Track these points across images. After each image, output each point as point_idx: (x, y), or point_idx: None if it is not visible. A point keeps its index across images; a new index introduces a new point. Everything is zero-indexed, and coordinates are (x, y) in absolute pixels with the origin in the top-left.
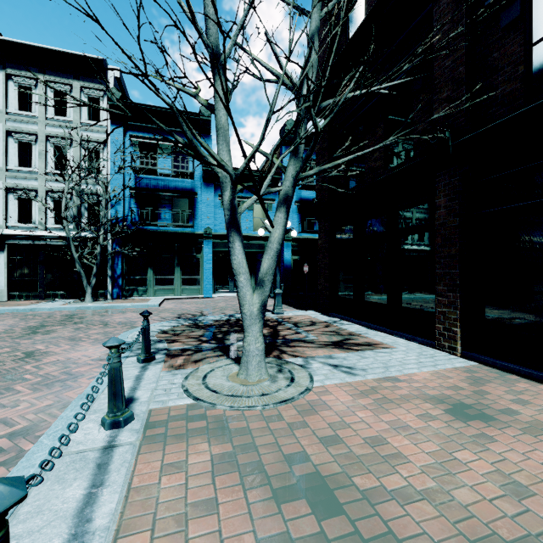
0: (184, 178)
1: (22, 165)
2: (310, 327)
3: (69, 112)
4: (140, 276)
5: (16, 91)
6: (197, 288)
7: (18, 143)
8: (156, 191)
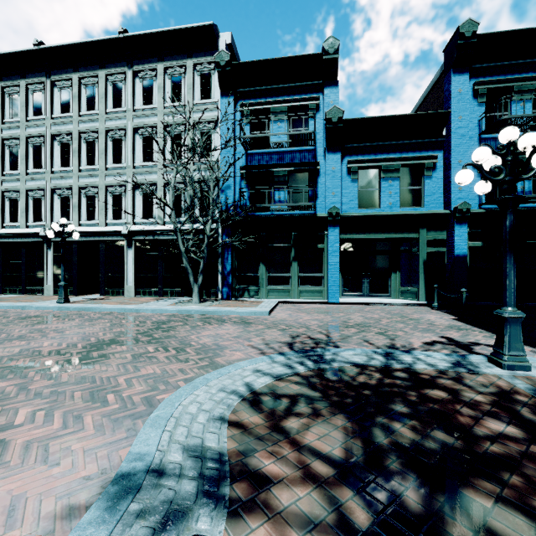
0: (302, 146)
1: (146, 160)
2: None
3: (184, 96)
4: (251, 272)
5: (141, 87)
6: (318, 290)
7: (142, 139)
8: (269, 167)
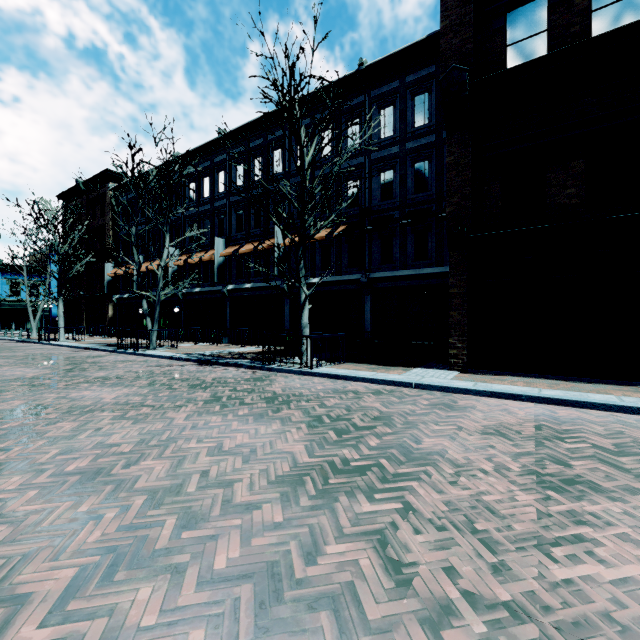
0: None
1: None
2: None
3: None
4: None
5: None
6: None
7: None
8: None
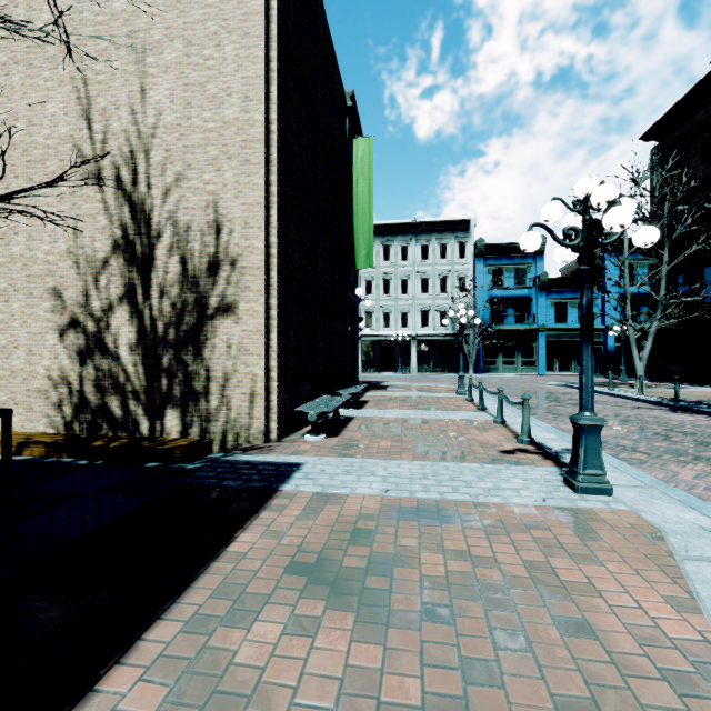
0: (523, 289)
1: (423, 292)
2: (652, 385)
3: (448, 255)
4: (492, 359)
5: (420, 248)
6: (532, 368)
7: (421, 279)
8: (504, 300)
